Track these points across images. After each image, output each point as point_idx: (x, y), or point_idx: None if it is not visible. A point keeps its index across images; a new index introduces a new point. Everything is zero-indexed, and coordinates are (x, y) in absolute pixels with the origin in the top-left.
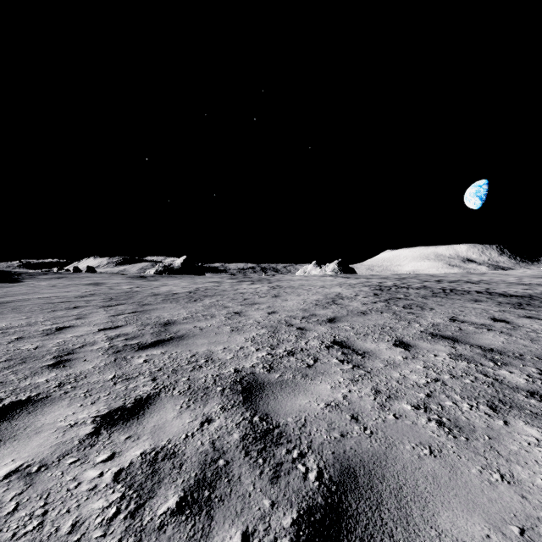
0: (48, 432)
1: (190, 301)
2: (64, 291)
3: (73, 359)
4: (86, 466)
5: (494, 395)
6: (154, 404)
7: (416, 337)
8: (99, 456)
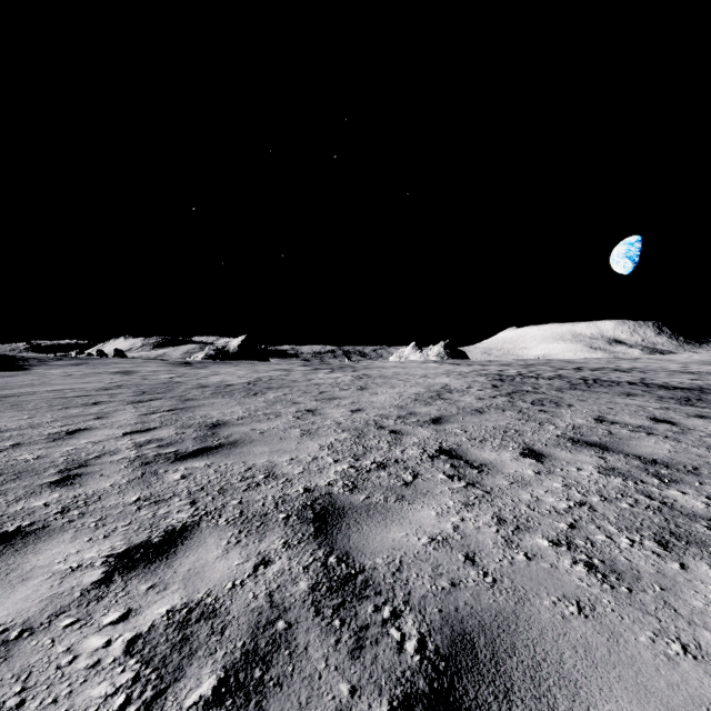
0: (40, 579)
1: (248, 394)
2: (83, 382)
3: (85, 474)
4: (88, 630)
5: (663, 526)
6: (191, 538)
7: (551, 444)
8: (108, 616)
